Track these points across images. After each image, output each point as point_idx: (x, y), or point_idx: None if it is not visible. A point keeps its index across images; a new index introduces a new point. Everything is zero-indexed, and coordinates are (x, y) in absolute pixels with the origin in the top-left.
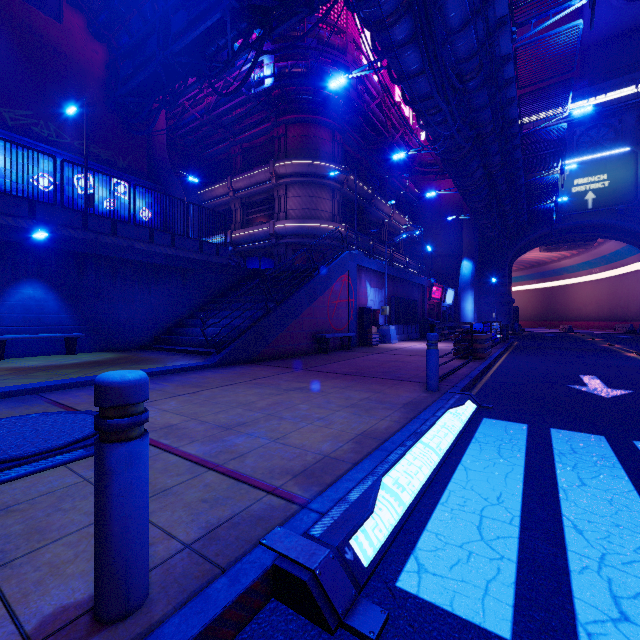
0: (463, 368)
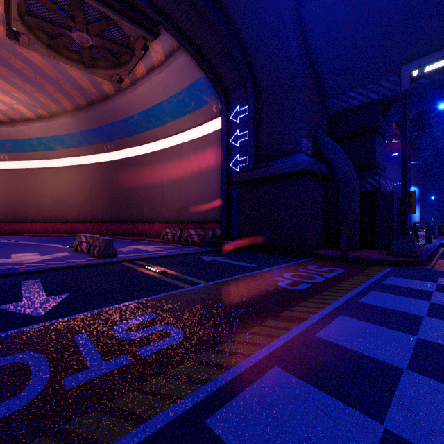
0: (438, 237)
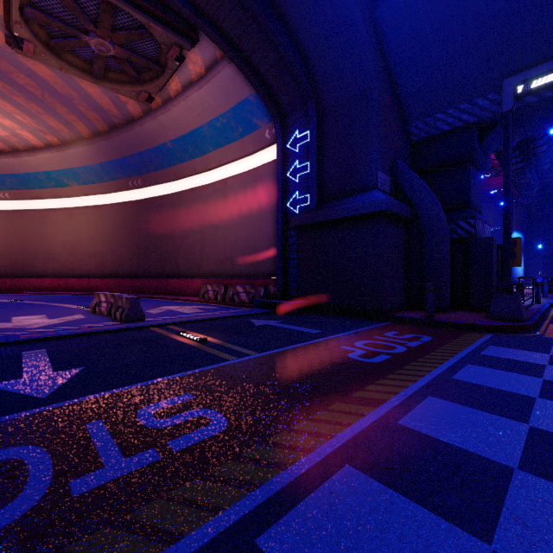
0: (548, 295)
